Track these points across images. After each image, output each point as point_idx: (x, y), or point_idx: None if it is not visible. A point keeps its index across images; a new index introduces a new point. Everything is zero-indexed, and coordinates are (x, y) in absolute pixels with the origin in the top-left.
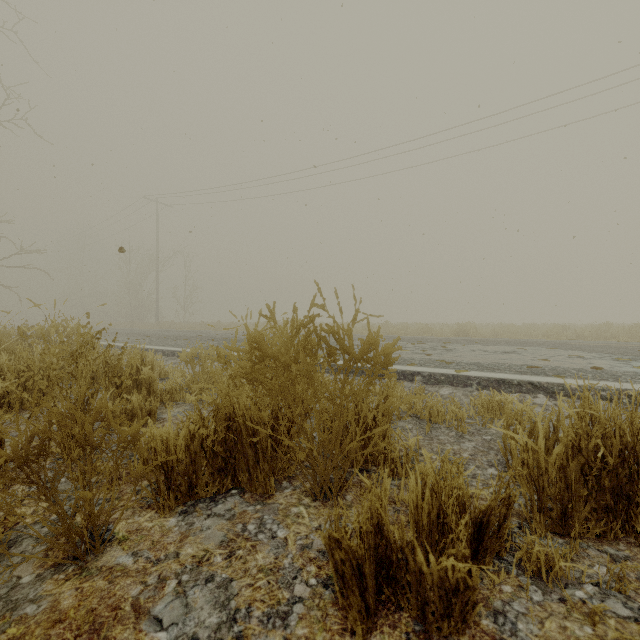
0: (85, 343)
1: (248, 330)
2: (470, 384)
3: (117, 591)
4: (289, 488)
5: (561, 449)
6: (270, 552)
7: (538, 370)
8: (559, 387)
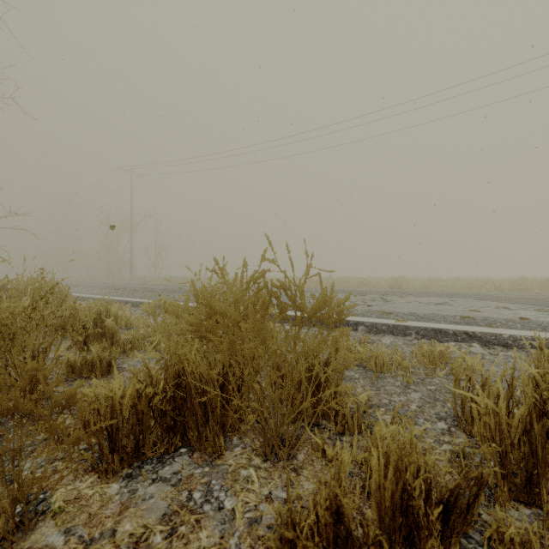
0: (39, 298)
1: (194, 286)
2: (409, 333)
3: None
4: (239, 446)
5: (525, 412)
6: (215, 529)
7: (470, 320)
8: (492, 336)
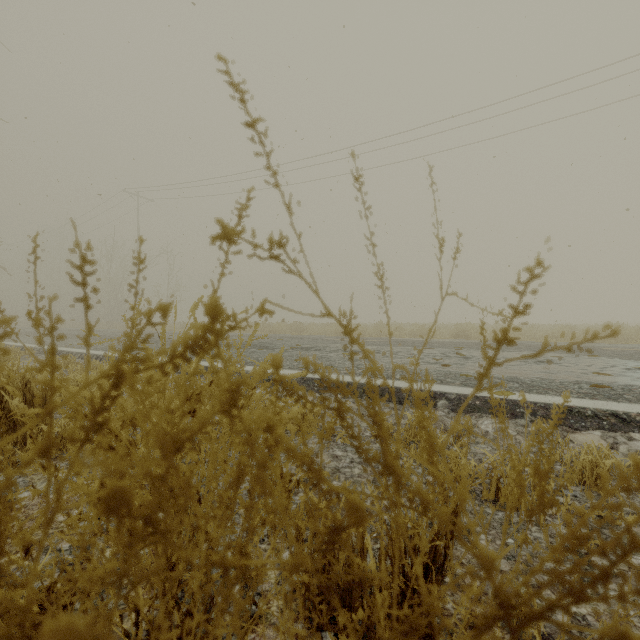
0: None
1: None
2: (520, 413)
3: None
4: None
5: None
6: None
7: (608, 391)
8: None
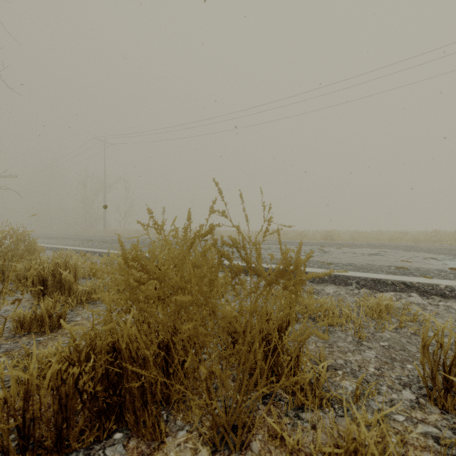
0: None
1: (122, 245)
2: (350, 283)
3: None
4: (184, 428)
5: None
6: None
7: (405, 270)
8: (429, 287)
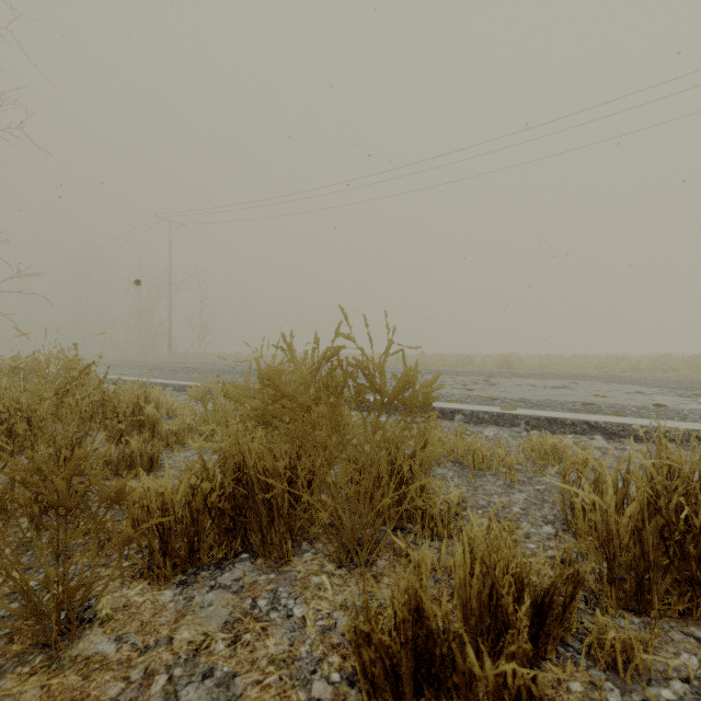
0: (72, 379)
1: (259, 365)
2: (518, 424)
3: (92, 690)
4: (310, 551)
5: (636, 508)
6: (284, 636)
7: (594, 408)
8: (619, 427)
